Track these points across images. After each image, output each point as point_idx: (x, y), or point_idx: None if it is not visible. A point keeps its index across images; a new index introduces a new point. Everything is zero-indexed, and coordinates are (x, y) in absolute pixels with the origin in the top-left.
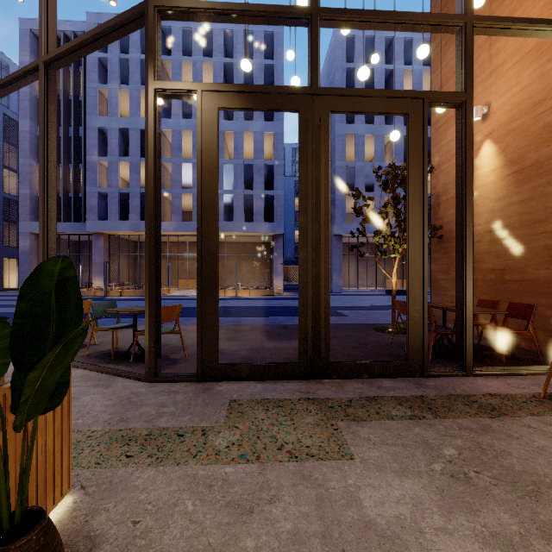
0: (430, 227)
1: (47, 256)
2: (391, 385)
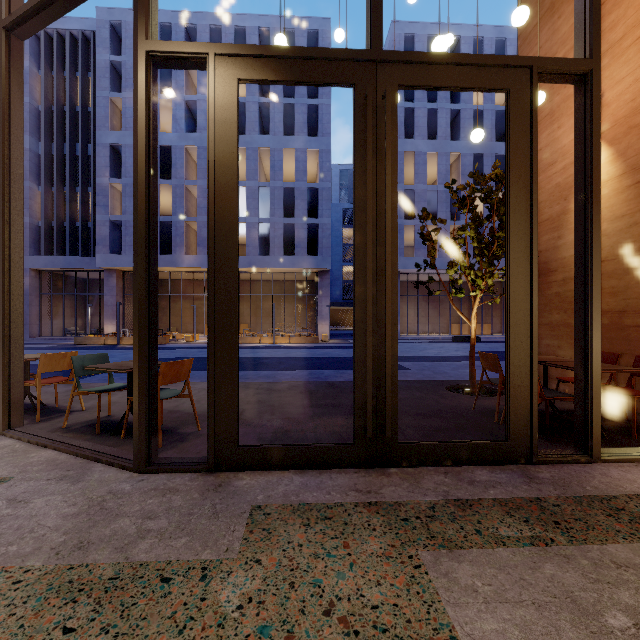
0: None
1: (10, 293)
2: (487, 477)
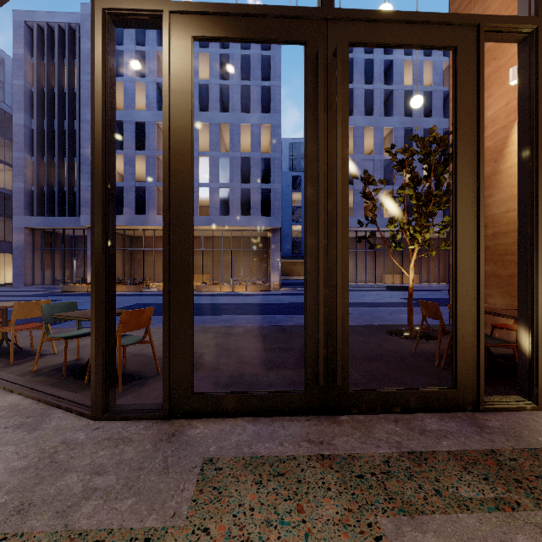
0: None
1: None
2: (438, 426)
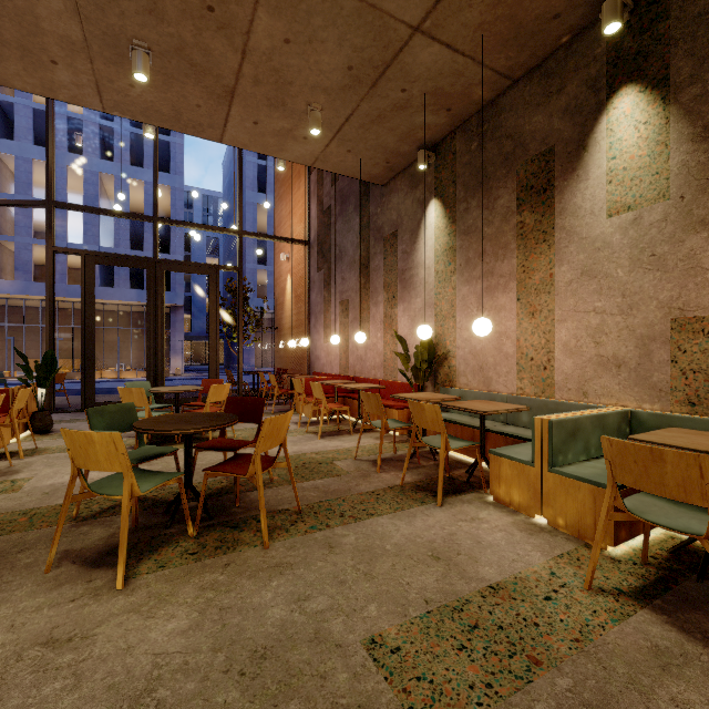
0: (257, 324)
1: None
2: None
